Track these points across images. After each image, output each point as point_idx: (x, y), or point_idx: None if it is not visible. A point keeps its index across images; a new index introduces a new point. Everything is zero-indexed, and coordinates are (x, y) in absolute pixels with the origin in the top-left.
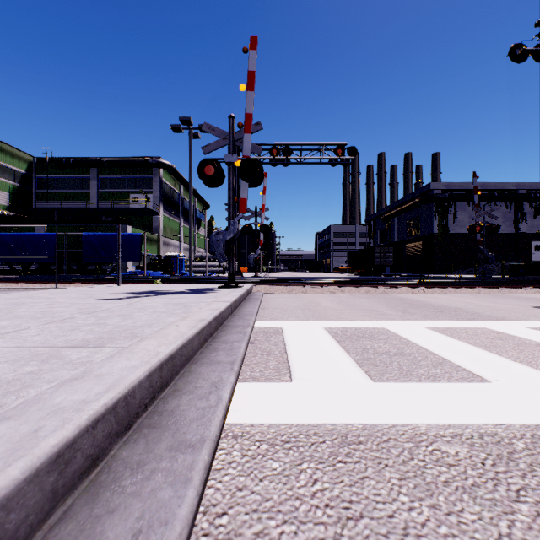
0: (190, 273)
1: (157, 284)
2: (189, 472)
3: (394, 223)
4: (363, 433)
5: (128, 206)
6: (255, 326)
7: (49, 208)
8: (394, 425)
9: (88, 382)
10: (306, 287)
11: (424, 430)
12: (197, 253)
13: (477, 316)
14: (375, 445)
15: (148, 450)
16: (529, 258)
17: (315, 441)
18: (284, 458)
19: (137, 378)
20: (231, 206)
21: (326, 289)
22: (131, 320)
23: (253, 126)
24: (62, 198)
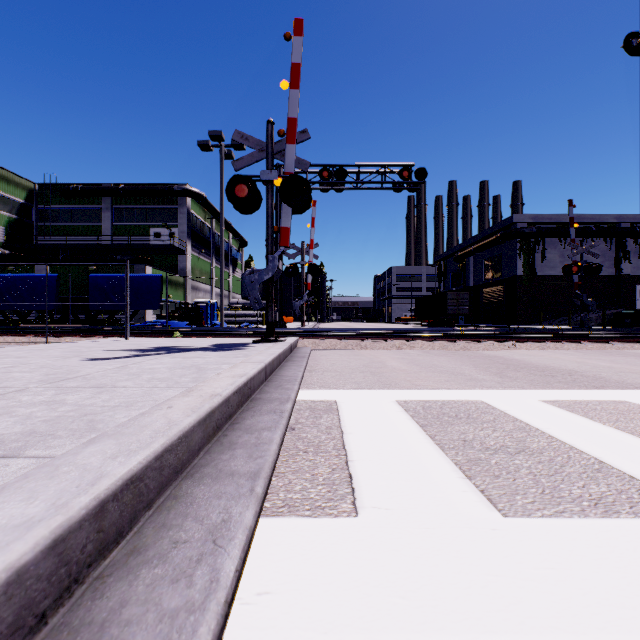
0: (221, 324)
1: (176, 338)
2: None
3: (469, 263)
4: None
5: (149, 242)
6: (298, 399)
7: (52, 245)
8: None
9: None
10: (366, 341)
11: None
12: (233, 300)
13: (605, 383)
14: None
15: None
16: (633, 306)
17: None
18: None
19: (5, 567)
20: (270, 237)
21: (392, 344)
22: (106, 394)
23: (298, 134)
24: (68, 233)
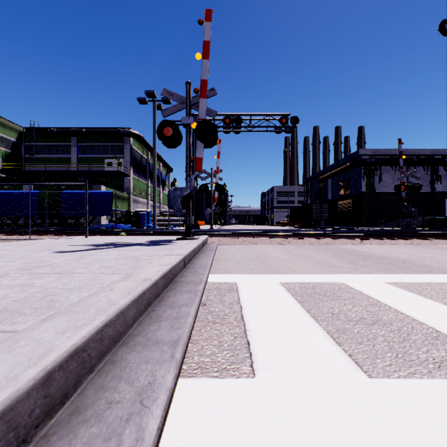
0: (154, 226)
1: (122, 236)
2: None
3: (328, 183)
4: None
5: (103, 169)
6: (208, 282)
7: (36, 171)
8: None
9: None
10: (256, 238)
11: None
12: (162, 209)
13: (430, 269)
14: None
15: None
16: (443, 213)
17: None
18: None
19: None
20: (188, 164)
21: (274, 241)
22: (66, 279)
23: (208, 91)
24: (47, 163)
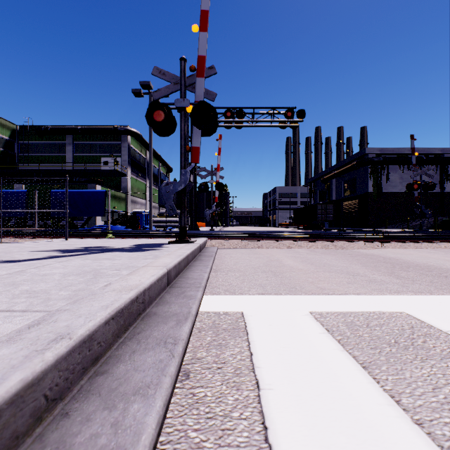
0: (150, 228)
1: (109, 239)
2: None
3: (332, 184)
4: None
5: (100, 168)
6: (200, 311)
7: (29, 170)
8: None
9: None
10: (261, 241)
11: None
12: (162, 210)
13: None
14: None
15: None
16: None
17: None
18: None
19: None
20: (183, 155)
21: (283, 244)
22: None
23: (206, 70)
24: (41, 161)
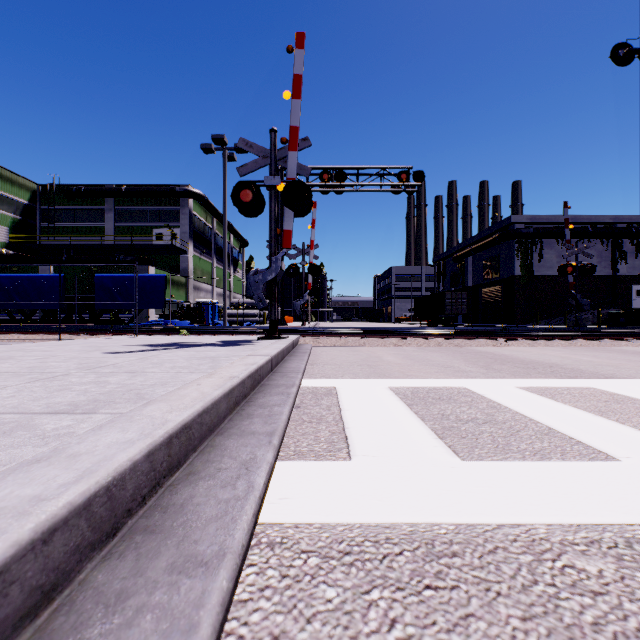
0: (224, 323)
1: (183, 335)
2: (195, 611)
3: (468, 263)
4: (456, 538)
5: (151, 243)
6: (301, 386)
7: (56, 246)
8: (500, 526)
9: (53, 466)
10: (364, 339)
11: (545, 534)
12: (234, 300)
13: (580, 374)
14: (477, 559)
15: (138, 572)
16: (629, 305)
17: (389, 552)
18: (344, 581)
19: (128, 459)
20: (273, 239)
21: (389, 342)
22: (141, 377)
23: (300, 141)
24: (71, 234)
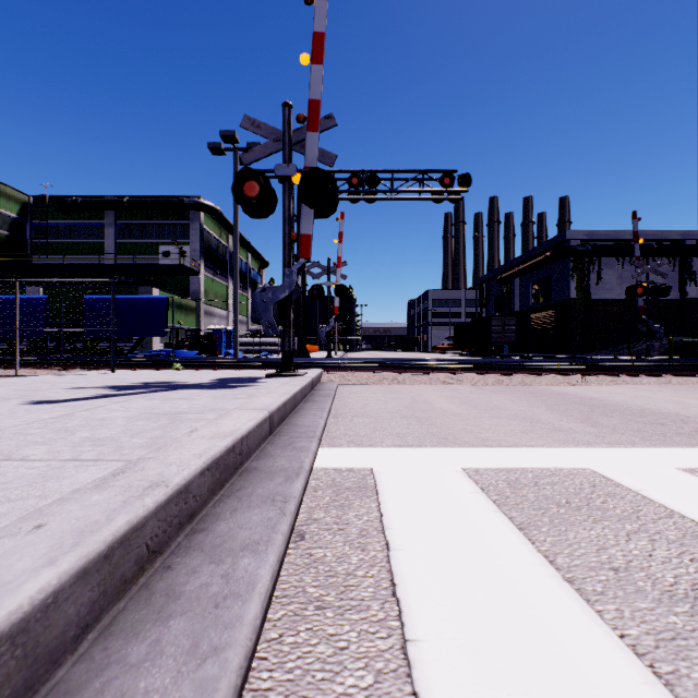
0: (235, 353)
1: (176, 370)
2: None
3: (515, 286)
4: None
5: (157, 262)
6: (315, 467)
7: (48, 265)
8: None
9: None
10: (404, 374)
11: None
12: (252, 326)
13: None
14: None
15: None
16: None
17: None
18: None
19: None
20: (287, 246)
21: (435, 378)
22: None
23: (322, 120)
24: (67, 252)
